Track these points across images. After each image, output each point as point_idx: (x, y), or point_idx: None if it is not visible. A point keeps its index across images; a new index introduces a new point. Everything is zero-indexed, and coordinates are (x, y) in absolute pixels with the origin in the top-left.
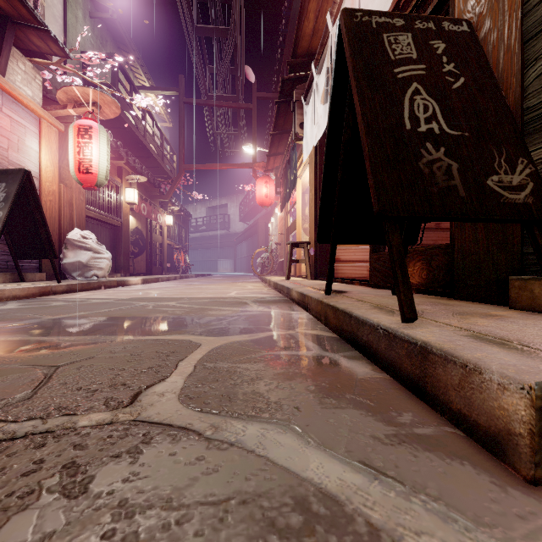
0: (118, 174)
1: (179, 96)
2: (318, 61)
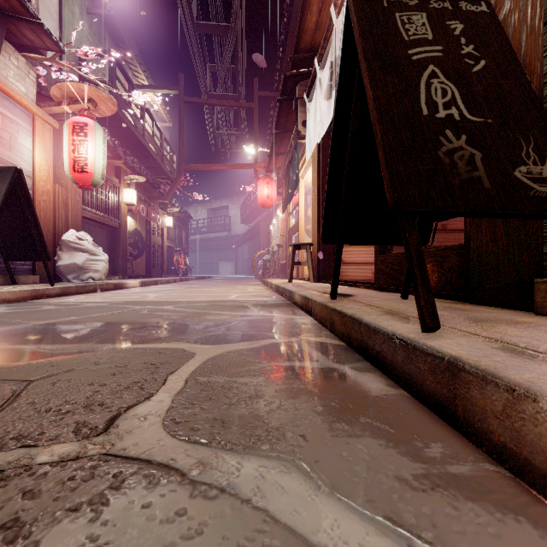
0: (116, 174)
1: (179, 95)
2: (321, 56)
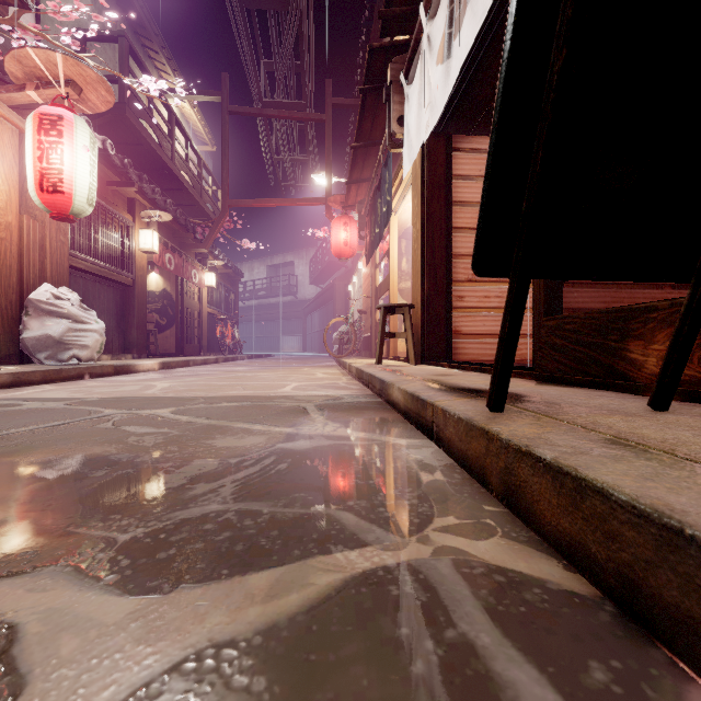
0: (129, 208)
1: (223, 103)
2: None
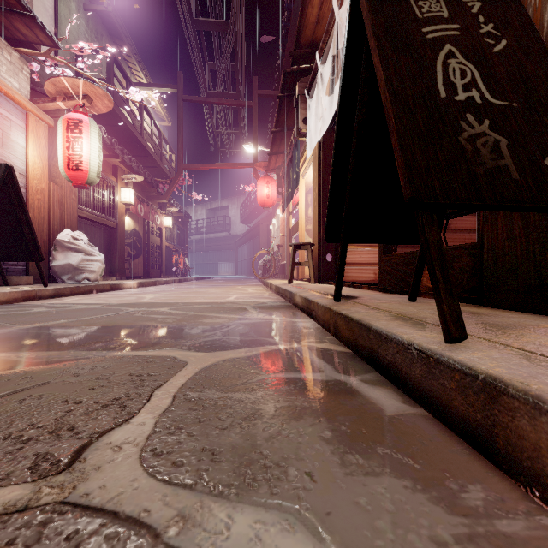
0: (114, 172)
1: (178, 94)
2: (322, 50)
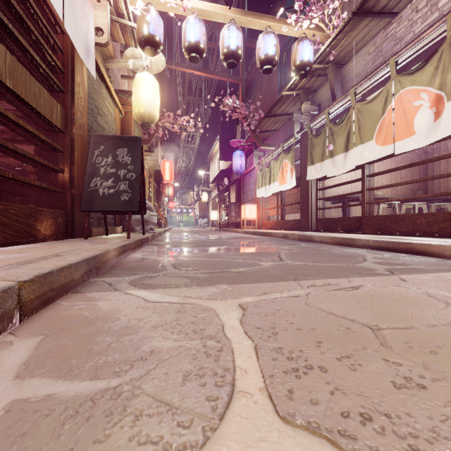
0: None
1: None
2: None
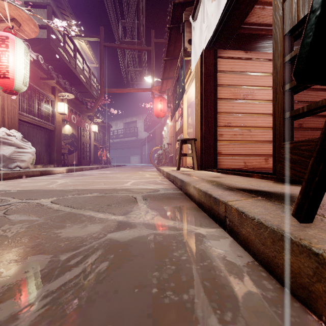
0: (52, 91)
1: (100, 41)
2: None
